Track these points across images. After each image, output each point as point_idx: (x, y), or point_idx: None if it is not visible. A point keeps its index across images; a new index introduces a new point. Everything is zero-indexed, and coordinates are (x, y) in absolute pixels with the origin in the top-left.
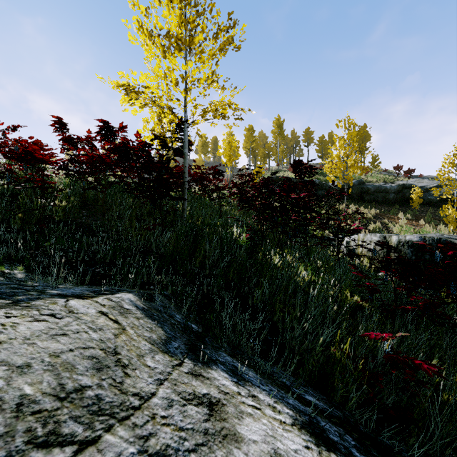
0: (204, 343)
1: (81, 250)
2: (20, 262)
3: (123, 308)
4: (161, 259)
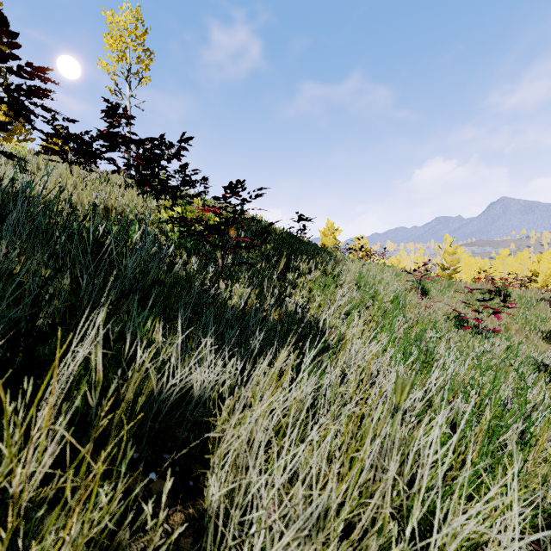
0: None
1: None
2: None
3: None
4: None
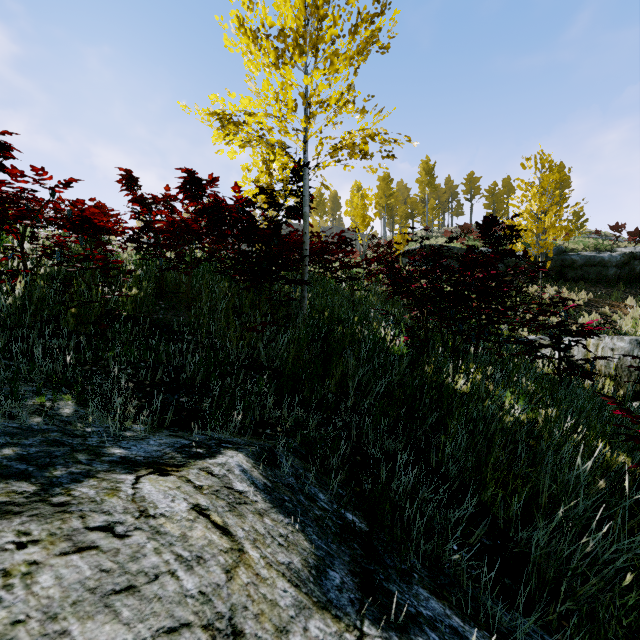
0: (381, 562)
1: (157, 365)
2: (69, 386)
3: (232, 492)
4: (276, 378)
